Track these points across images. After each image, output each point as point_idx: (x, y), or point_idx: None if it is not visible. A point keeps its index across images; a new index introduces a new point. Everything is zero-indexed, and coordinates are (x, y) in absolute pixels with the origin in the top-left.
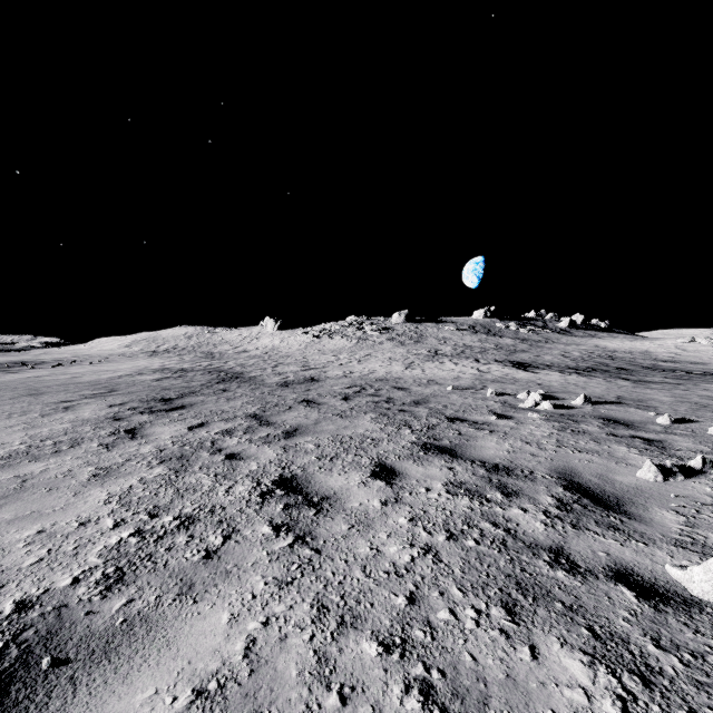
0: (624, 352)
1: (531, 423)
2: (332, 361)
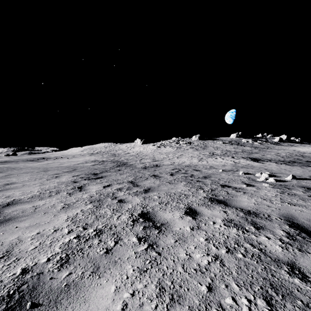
0: (309, 153)
1: (265, 189)
2: (165, 157)
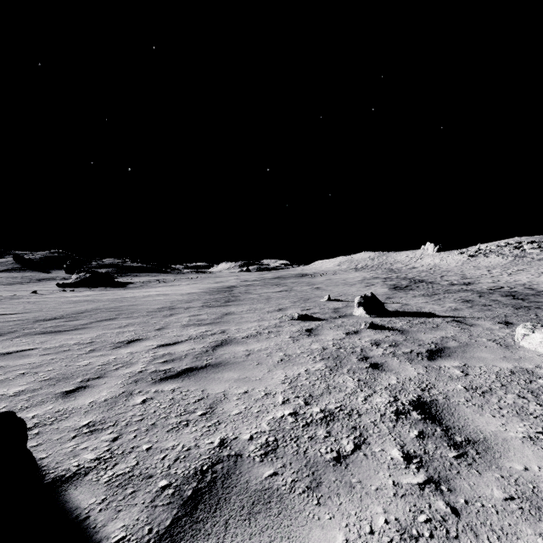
0: None
1: None
2: (485, 274)
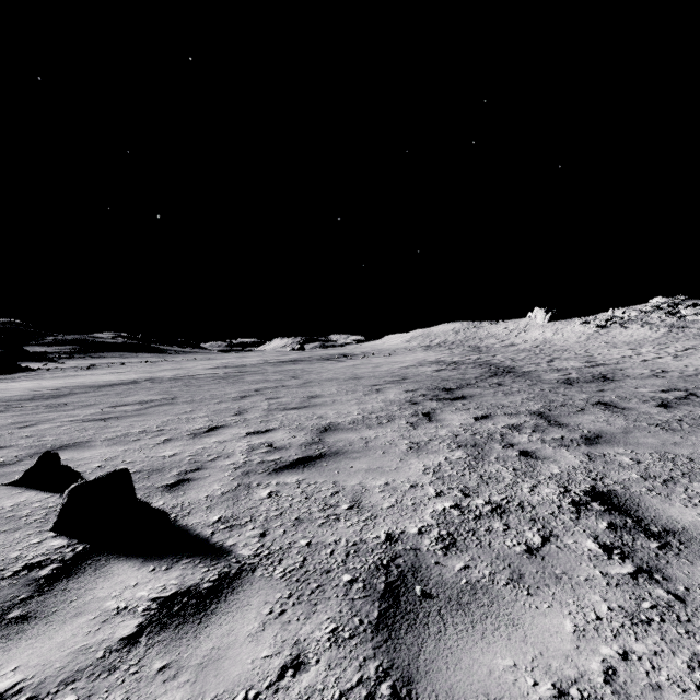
0: None
1: None
2: (629, 356)
